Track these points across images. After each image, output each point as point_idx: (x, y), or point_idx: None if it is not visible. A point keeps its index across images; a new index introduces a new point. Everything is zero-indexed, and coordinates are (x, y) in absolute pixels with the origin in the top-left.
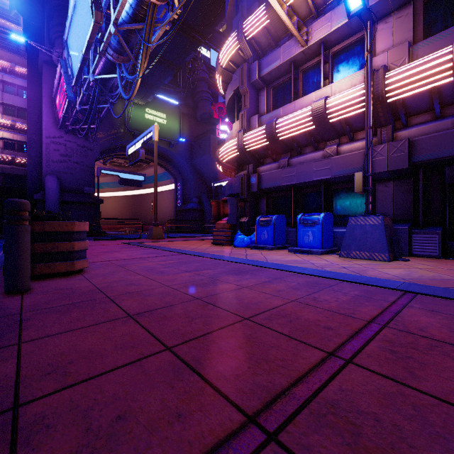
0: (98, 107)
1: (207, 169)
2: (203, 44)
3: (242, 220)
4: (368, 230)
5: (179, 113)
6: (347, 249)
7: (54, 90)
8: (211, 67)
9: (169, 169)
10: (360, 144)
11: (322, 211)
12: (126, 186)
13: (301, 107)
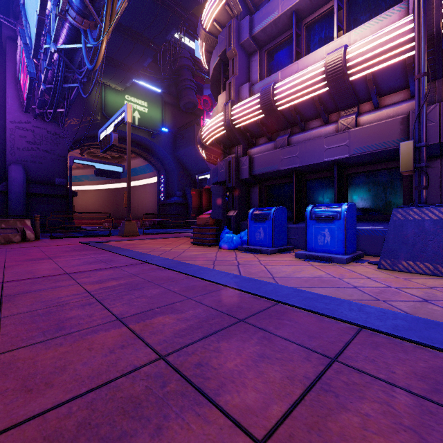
0: (65, 86)
1: (191, 161)
2: (188, 35)
3: (229, 213)
4: (428, 228)
5: (162, 101)
6: (392, 257)
7: (17, 68)
8: (196, 59)
9: (152, 161)
10: (390, 110)
11: (335, 202)
12: (107, 179)
13: (306, 67)
